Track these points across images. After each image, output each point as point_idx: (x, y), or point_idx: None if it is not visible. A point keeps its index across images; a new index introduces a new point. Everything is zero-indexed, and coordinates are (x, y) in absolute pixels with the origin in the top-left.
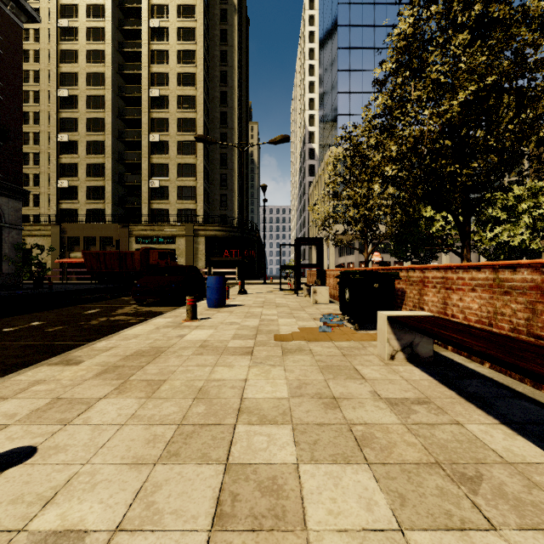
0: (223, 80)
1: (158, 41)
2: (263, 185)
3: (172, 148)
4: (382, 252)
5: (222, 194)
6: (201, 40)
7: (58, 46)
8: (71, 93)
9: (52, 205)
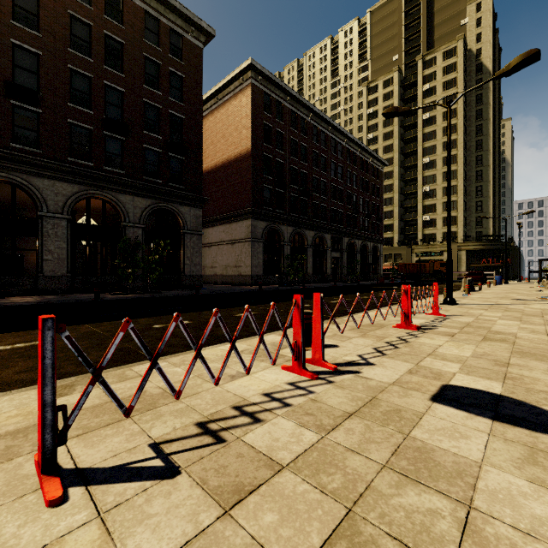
0: (478, 131)
1: (428, 126)
2: (518, 223)
3: (439, 193)
4: None
5: (477, 216)
6: (461, 115)
7: None
8: None
9: None
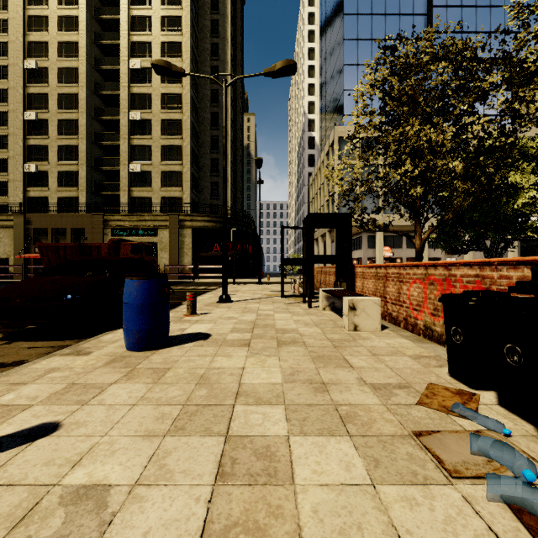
0: (215, 53)
1: (139, 6)
2: (257, 158)
3: (156, 127)
4: (392, 246)
5: (213, 181)
6: (189, 4)
7: (25, 11)
8: (40, 64)
9: (18, 192)
